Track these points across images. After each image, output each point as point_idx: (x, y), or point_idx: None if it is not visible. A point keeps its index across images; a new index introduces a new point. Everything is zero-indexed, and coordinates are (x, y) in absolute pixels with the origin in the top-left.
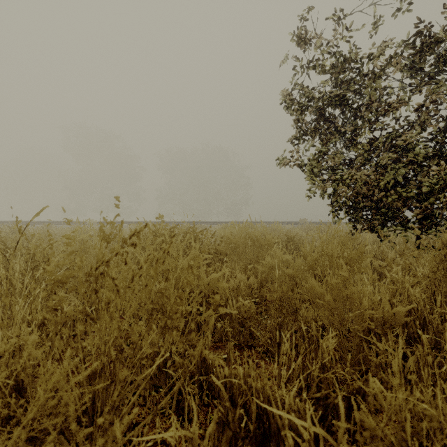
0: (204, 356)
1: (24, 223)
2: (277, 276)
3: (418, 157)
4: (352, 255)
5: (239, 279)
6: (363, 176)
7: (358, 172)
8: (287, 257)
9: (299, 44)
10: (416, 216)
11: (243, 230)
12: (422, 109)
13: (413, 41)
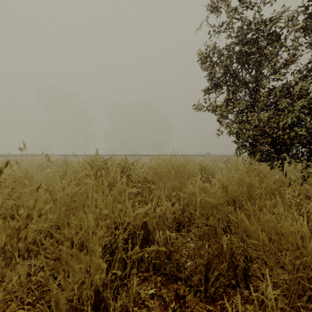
0: (128, 310)
1: (3, 156)
2: (198, 203)
3: (311, 102)
4: (272, 186)
5: (165, 207)
6: (265, 117)
7: (261, 114)
8: (205, 185)
9: (212, 12)
10: (306, 150)
11: (167, 162)
12: (307, 66)
13: (305, 7)
